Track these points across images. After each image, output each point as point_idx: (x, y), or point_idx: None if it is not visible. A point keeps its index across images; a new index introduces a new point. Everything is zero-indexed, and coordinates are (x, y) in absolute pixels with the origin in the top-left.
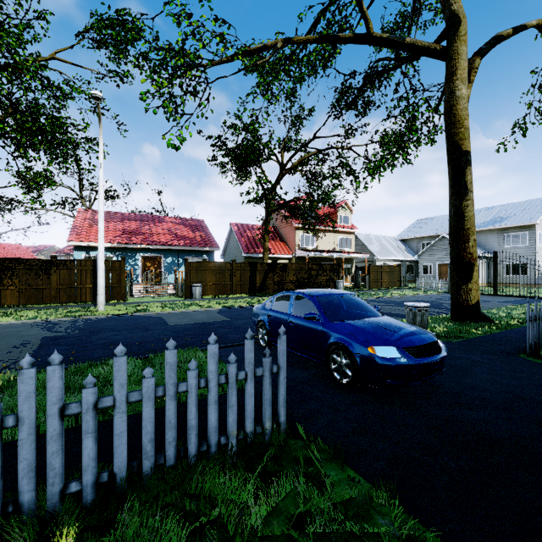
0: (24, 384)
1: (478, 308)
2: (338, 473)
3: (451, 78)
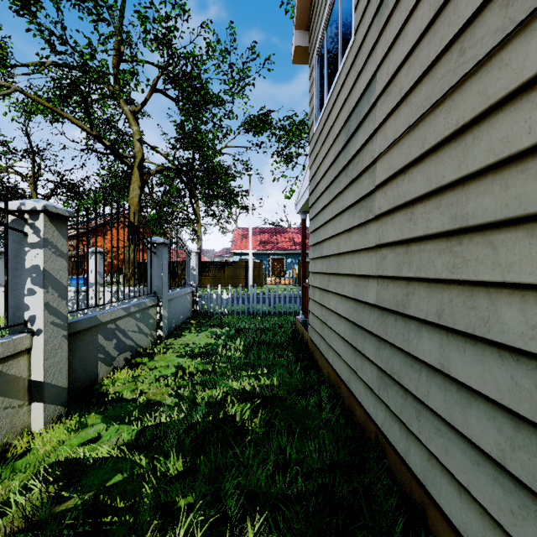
0: (251, 289)
1: None
2: None
3: None
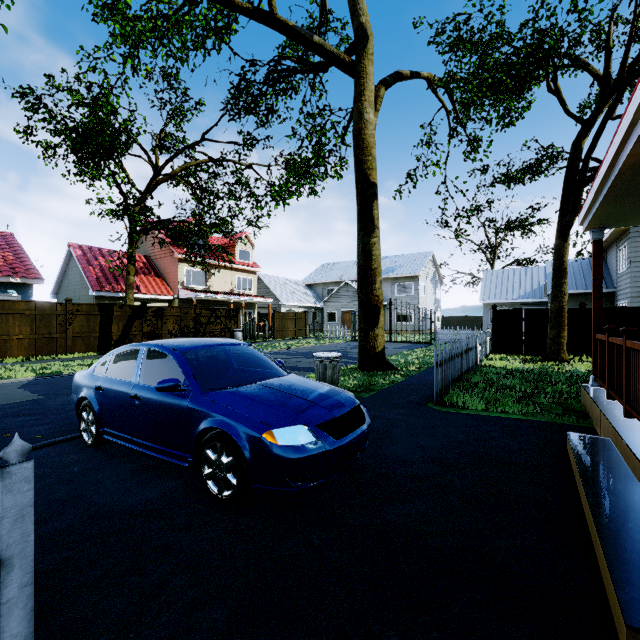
0: None
1: (384, 355)
2: None
3: (360, 97)
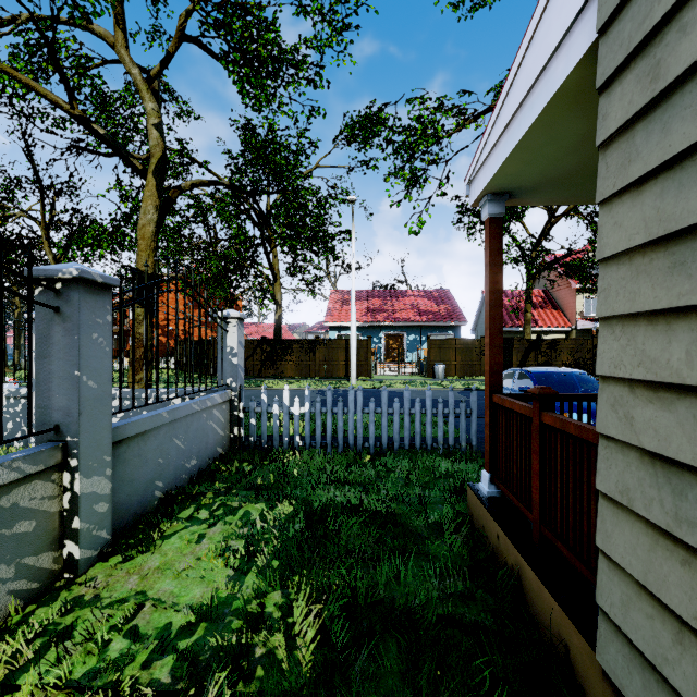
0: (350, 396)
1: None
2: None
3: None
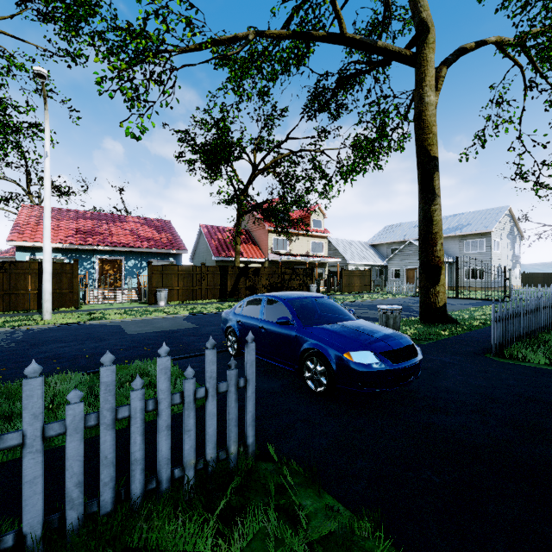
0: None
1: (445, 310)
2: (314, 502)
3: (421, 84)
